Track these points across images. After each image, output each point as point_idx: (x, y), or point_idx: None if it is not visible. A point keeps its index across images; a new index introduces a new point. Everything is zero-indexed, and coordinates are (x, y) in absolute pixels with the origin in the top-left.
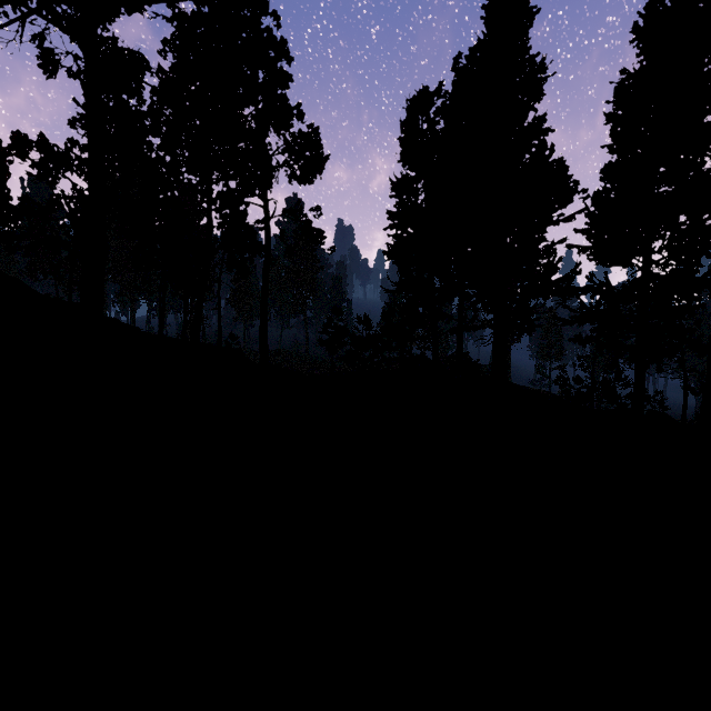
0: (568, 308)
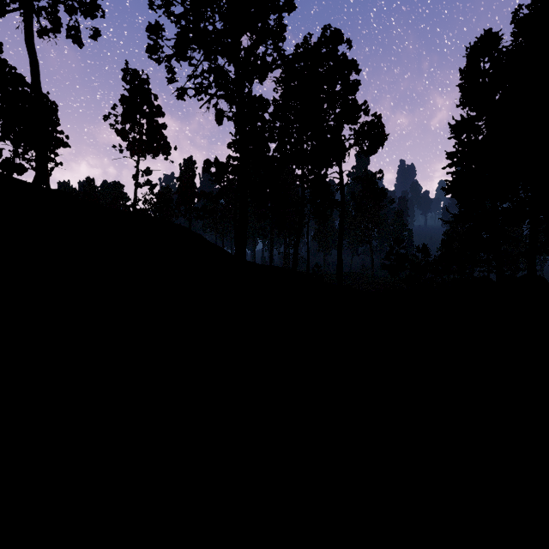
0: None
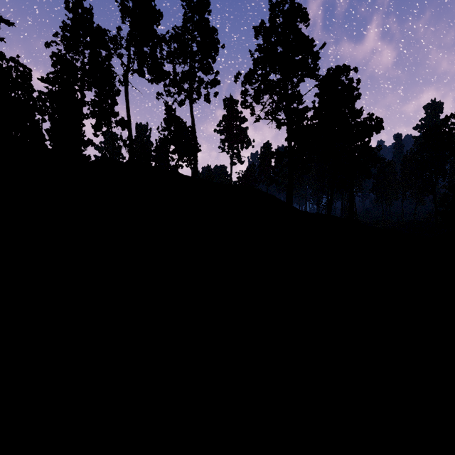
0: None
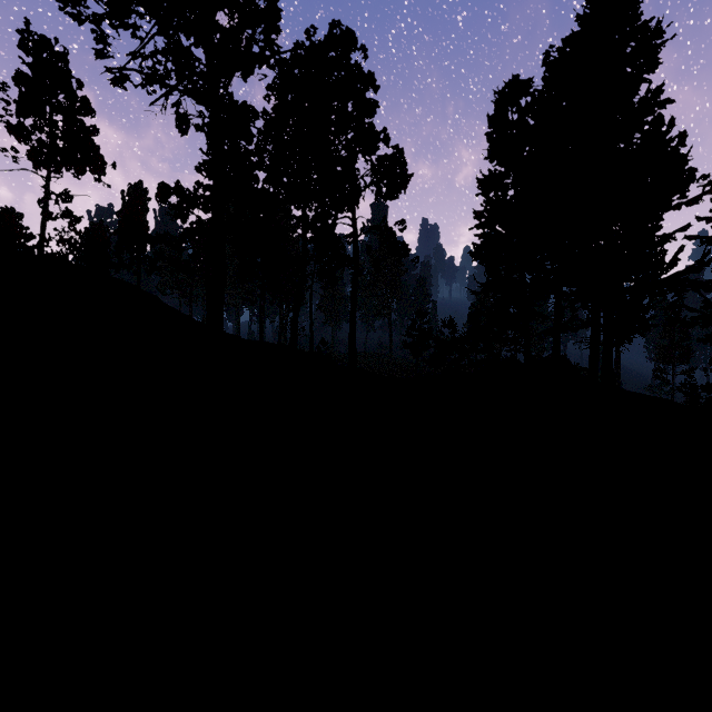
0: (687, 307)
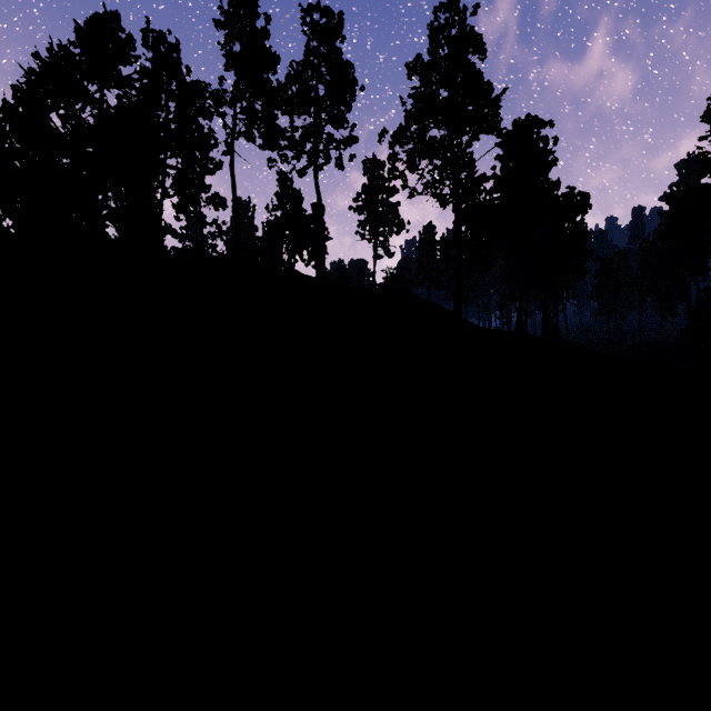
0: None
